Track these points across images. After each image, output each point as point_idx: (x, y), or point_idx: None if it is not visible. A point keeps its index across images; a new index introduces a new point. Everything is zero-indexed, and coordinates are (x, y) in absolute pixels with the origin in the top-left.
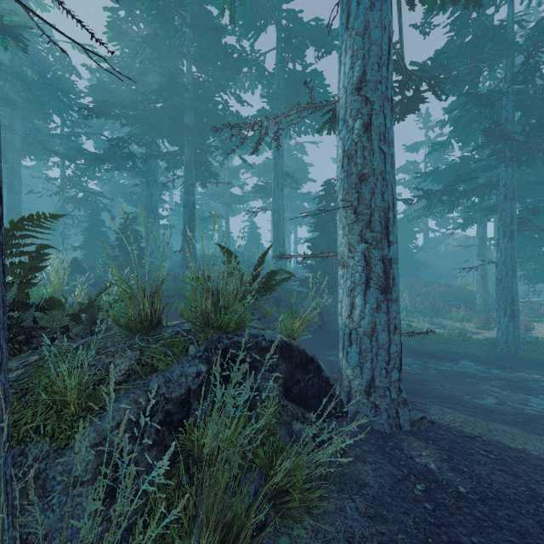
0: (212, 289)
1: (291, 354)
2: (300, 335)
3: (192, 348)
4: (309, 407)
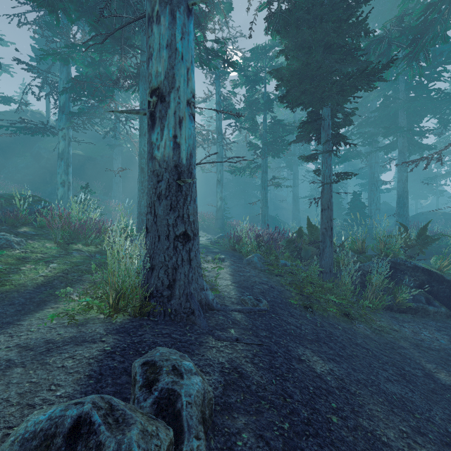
0: (384, 241)
1: (430, 274)
2: (449, 270)
3: (373, 259)
4: (440, 300)
